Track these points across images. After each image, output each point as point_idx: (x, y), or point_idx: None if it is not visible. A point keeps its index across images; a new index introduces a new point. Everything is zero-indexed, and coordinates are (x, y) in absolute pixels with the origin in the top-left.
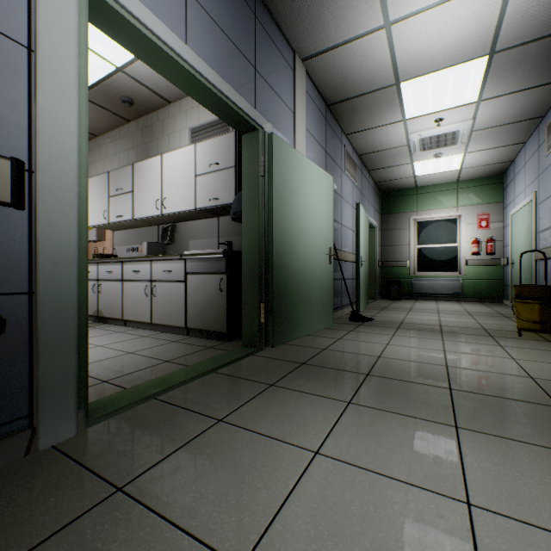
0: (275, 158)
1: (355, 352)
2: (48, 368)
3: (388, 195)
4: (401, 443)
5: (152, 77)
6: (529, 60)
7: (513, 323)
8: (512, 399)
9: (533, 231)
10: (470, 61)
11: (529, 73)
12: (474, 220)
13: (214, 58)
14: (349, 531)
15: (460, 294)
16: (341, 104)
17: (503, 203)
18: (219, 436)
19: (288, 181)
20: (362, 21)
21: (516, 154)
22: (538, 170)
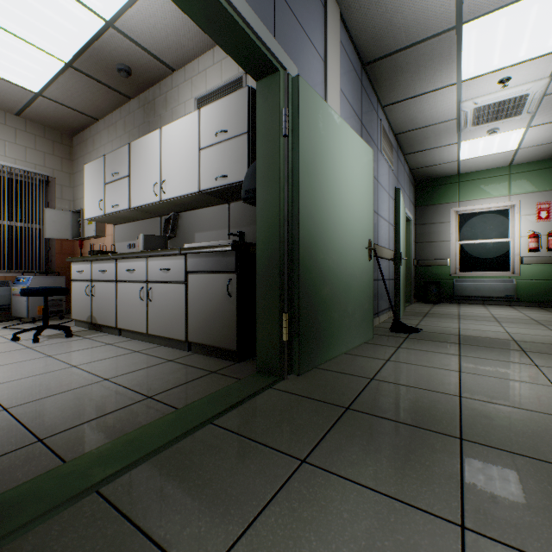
0: (303, 112)
1: (420, 386)
2: None
3: (424, 185)
4: None
5: (149, 34)
6: None
7: None
8: None
9: None
10: None
11: None
12: (531, 211)
13: None
14: None
15: (513, 298)
16: (380, 62)
17: None
18: None
19: (320, 146)
20: None
21: None
22: None
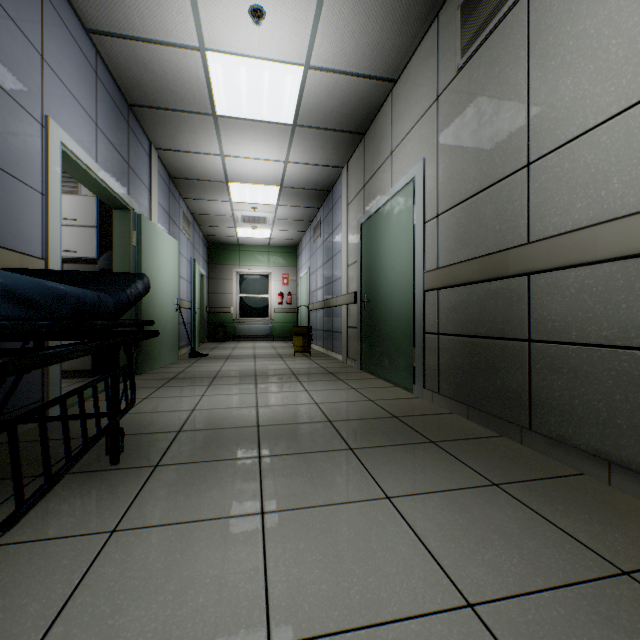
0: (144, 233)
1: (204, 371)
2: (52, 373)
3: (216, 247)
4: (236, 389)
5: None
6: (300, 195)
7: None
8: (279, 375)
9: (309, 291)
10: (271, 186)
11: (301, 201)
12: (280, 278)
13: (109, 167)
14: (223, 401)
15: (270, 335)
16: (183, 180)
17: (297, 268)
18: (153, 400)
19: (151, 249)
20: (206, 148)
21: (302, 237)
22: (311, 253)
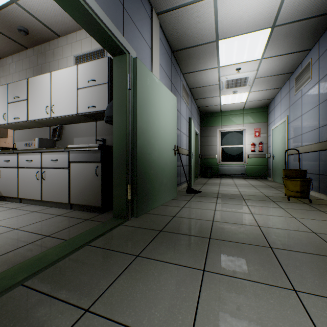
0: (139, 77)
1: (196, 218)
2: None
3: (205, 116)
4: (262, 321)
5: (43, 12)
6: (292, 34)
7: (279, 191)
8: (315, 254)
9: (286, 138)
10: (260, 30)
11: (291, 43)
12: (252, 132)
13: None
14: None
15: (244, 174)
16: (181, 51)
17: (267, 123)
18: None
19: (148, 95)
20: None
21: (275, 95)
22: (289, 103)
